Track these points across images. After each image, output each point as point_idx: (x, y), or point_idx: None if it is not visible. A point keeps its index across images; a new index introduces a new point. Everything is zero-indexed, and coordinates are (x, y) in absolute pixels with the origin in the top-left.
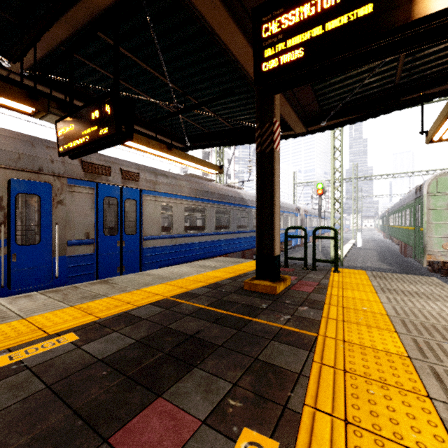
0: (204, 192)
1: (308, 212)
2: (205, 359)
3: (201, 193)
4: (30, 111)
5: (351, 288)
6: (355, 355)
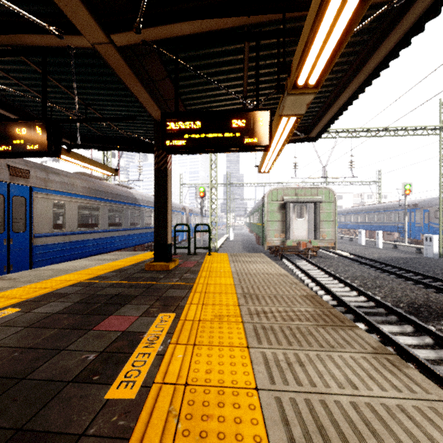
0: (97, 191)
1: (192, 211)
2: (131, 301)
3: (95, 192)
4: None
5: (216, 263)
6: (211, 287)
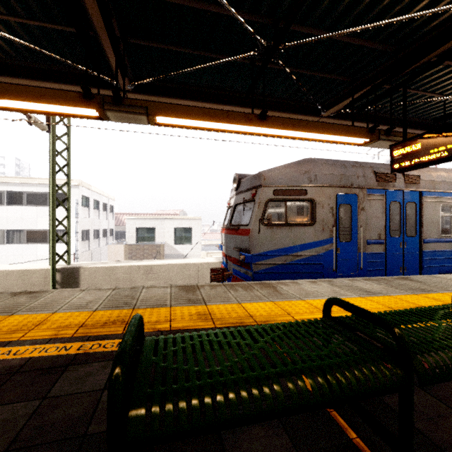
0: None
1: None
2: None
3: None
4: (362, 142)
5: None
6: None
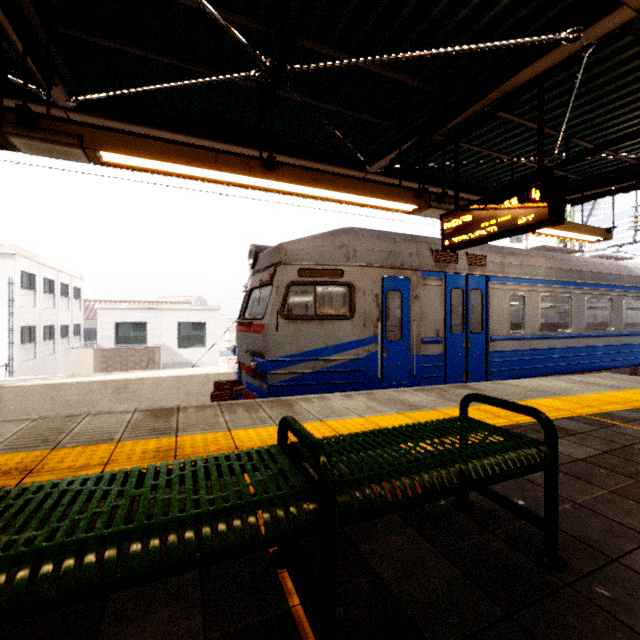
0: (567, 271)
1: None
2: None
3: (564, 273)
4: (410, 210)
5: None
6: None
